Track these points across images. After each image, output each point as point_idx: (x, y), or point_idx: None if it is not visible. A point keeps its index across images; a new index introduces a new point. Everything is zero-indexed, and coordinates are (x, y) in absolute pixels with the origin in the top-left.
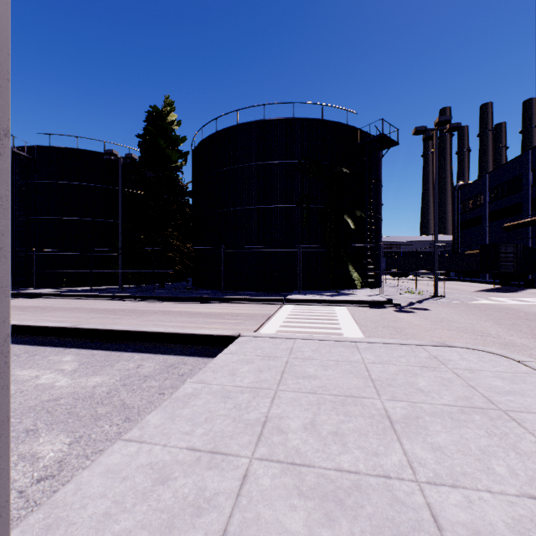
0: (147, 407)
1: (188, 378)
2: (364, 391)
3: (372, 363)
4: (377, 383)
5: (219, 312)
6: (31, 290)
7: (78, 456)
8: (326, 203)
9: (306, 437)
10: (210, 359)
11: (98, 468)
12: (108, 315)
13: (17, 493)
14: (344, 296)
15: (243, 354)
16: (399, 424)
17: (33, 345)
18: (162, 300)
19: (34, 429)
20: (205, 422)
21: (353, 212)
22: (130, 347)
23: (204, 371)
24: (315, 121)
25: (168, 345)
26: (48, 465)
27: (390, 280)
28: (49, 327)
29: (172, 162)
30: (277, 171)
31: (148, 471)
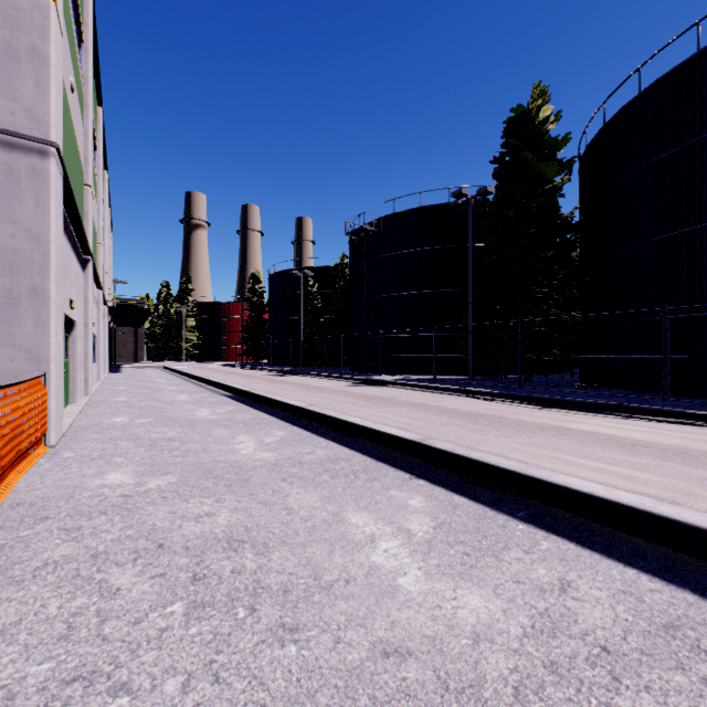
0: None
1: None
2: None
3: None
4: None
5: (699, 450)
6: (377, 376)
7: None
8: None
9: None
10: None
11: None
12: (463, 422)
13: None
14: None
15: None
16: None
17: (373, 458)
18: (539, 403)
19: None
20: None
21: None
22: (518, 506)
23: None
24: None
25: (623, 536)
26: None
27: None
28: (391, 436)
29: (545, 182)
30: None
31: None
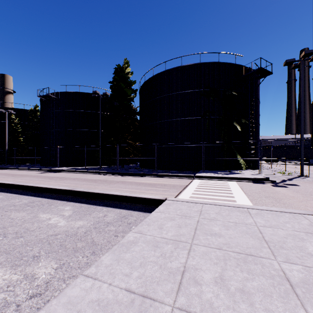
0: (106, 245)
1: (133, 226)
2: (261, 251)
3: (263, 227)
4: (270, 245)
5: (154, 183)
6: (57, 168)
7: (59, 279)
8: (221, 115)
9: (217, 291)
10: (147, 214)
11: (63, 298)
12: (92, 183)
13: (15, 306)
14: (234, 175)
15: (168, 213)
16: (299, 288)
17: (51, 199)
18: (121, 174)
19: (38, 255)
20: (140, 266)
21: (240, 120)
22: (101, 203)
23: (142, 224)
24: (214, 64)
25: (123, 203)
26: (40, 284)
27: (265, 164)
28: (60, 189)
29: (128, 95)
30: (189, 96)
31: (95, 308)
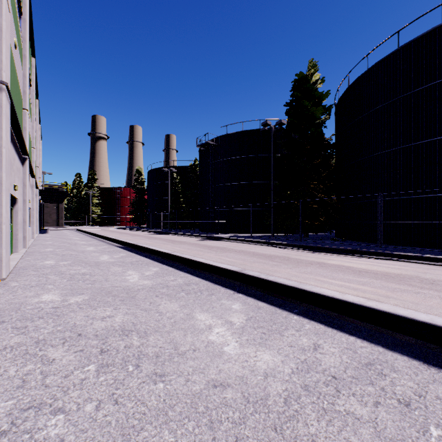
0: None
1: (428, 425)
2: None
3: None
4: None
5: (395, 273)
6: (216, 234)
7: None
8: None
9: None
10: None
11: None
12: (266, 260)
13: None
14: None
15: None
16: None
17: (212, 282)
18: (311, 249)
19: None
20: None
21: None
22: (294, 307)
23: None
24: None
25: (349, 319)
26: None
27: None
28: (223, 269)
29: (315, 119)
30: None
31: None
